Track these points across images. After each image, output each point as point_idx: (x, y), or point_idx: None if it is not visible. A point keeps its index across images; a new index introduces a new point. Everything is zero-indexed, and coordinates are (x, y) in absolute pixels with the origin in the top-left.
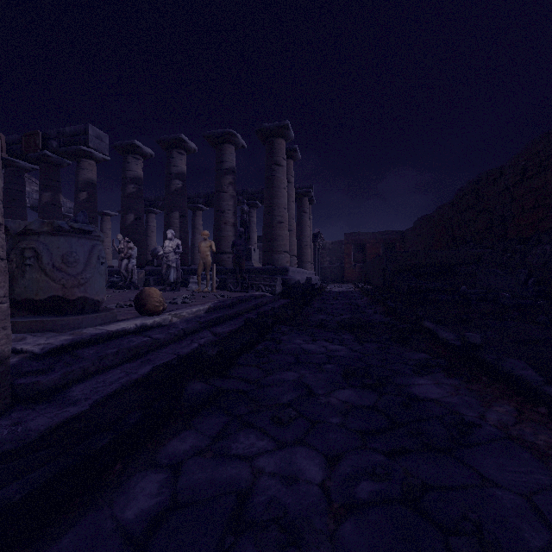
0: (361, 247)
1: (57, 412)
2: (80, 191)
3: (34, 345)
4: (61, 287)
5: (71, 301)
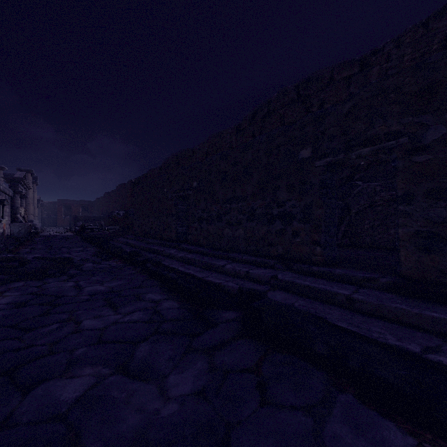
0: (69, 207)
1: None
2: None
3: None
4: None
5: None
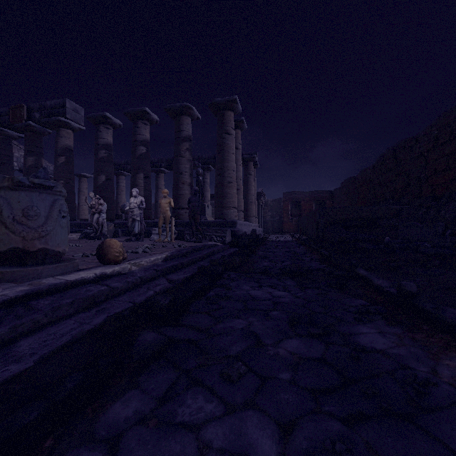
0: (297, 203)
1: None
2: (59, 156)
3: None
4: (21, 239)
5: (31, 252)
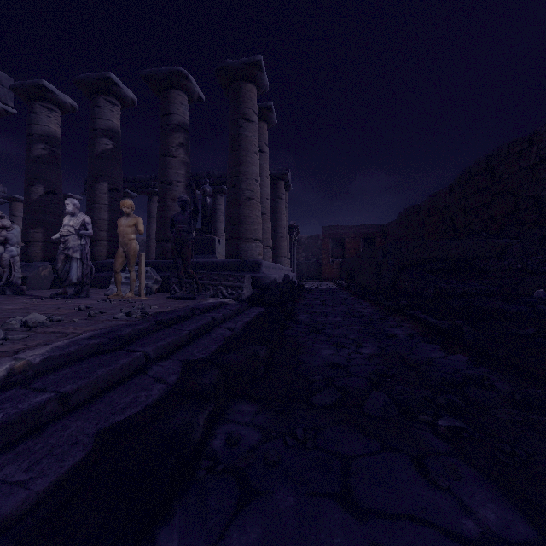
0: (340, 241)
1: None
2: None
3: None
4: None
5: None
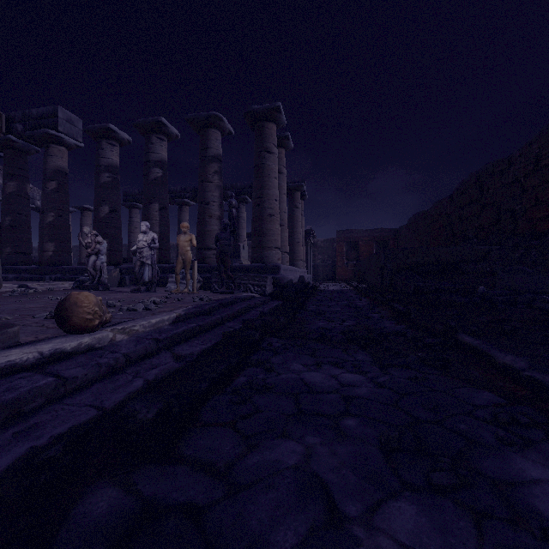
0: (354, 244)
1: None
2: (48, 181)
3: None
4: None
5: None
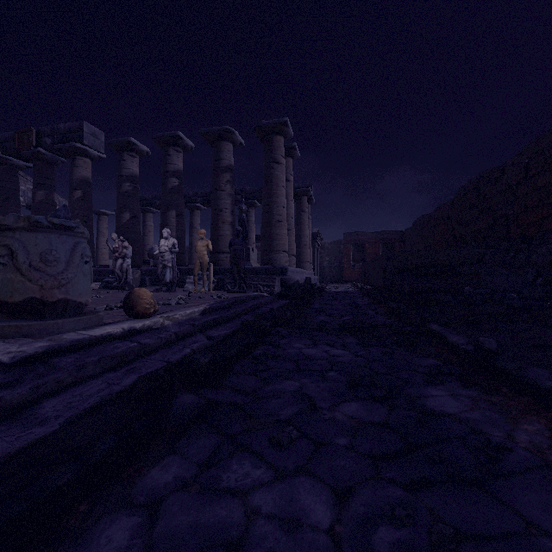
0: (360, 246)
1: (19, 435)
2: (75, 190)
3: (4, 353)
4: (39, 288)
5: (50, 303)
